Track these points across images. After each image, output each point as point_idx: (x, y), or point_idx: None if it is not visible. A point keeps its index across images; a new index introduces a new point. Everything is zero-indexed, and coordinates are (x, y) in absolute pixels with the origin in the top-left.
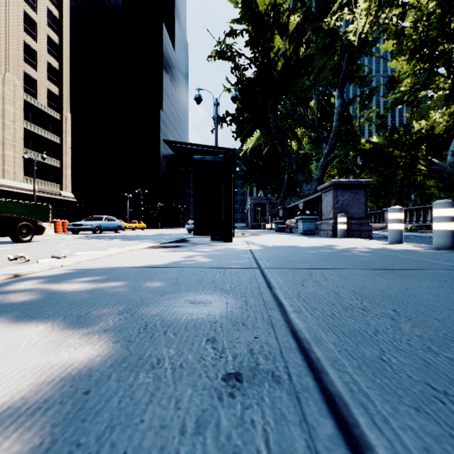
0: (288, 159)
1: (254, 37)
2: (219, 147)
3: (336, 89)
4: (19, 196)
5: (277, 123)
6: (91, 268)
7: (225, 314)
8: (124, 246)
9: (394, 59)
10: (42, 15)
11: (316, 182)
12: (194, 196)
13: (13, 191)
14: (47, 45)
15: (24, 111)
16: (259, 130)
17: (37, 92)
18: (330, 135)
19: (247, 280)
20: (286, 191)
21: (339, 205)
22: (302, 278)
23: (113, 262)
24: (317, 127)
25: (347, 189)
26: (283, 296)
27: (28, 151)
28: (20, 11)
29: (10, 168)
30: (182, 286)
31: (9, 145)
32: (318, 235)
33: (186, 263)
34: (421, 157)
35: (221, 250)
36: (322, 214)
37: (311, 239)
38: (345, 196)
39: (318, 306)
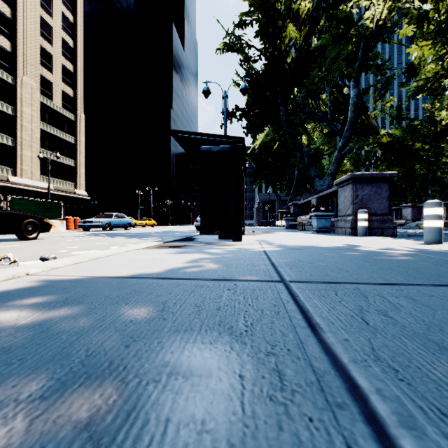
0: (299, 154)
1: (264, 27)
2: (228, 136)
3: (351, 78)
4: (36, 194)
5: (287, 117)
6: (61, 278)
7: (241, 431)
8: (127, 244)
9: (414, 45)
10: (57, 20)
11: (329, 177)
12: (201, 191)
13: (31, 189)
14: (62, 48)
15: (41, 112)
16: (269, 125)
17: (53, 94)
18: (344, 127)
19: (270, 307)
20: (296, 188)
21: (359, 200)
22: (355, 303)
23: (95, 268)
24: (330, 119)
25: (368, 183)
26: (346, 354)
27: (45, 151)
28: (37, 17)
29: (27, 167)
30: (167, 321)
31: (27, 146)
32: (334, 233)
33: (185, 271)
34: (446, 148)
35: (230, 252)
36: (339, 210)
37: (329, 237)
38: (366, 191)
39: (442, 400)
